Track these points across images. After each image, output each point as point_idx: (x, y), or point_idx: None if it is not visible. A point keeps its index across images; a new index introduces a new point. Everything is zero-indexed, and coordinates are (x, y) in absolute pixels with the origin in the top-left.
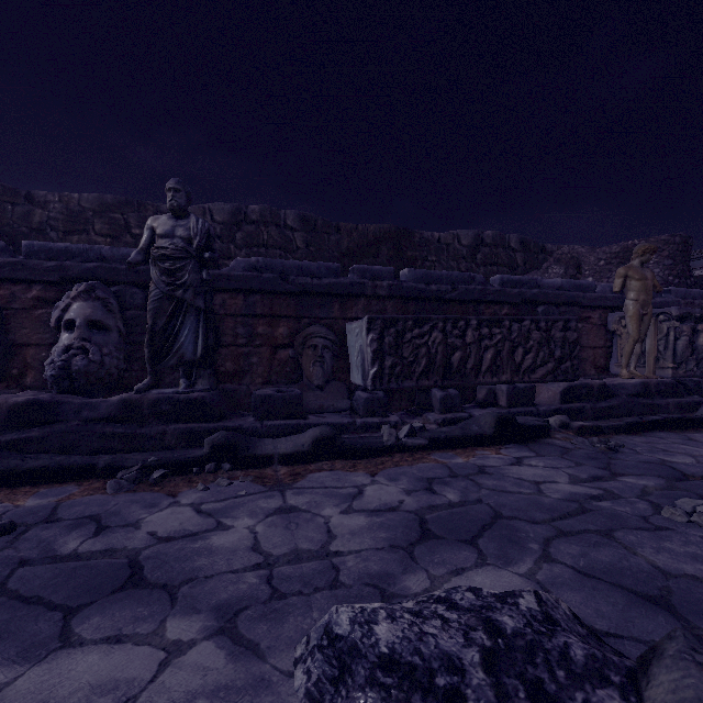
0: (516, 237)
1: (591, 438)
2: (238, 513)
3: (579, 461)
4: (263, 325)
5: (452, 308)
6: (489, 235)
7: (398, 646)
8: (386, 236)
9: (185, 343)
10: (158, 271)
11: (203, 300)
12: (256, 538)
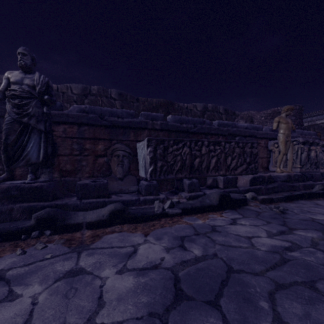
0: (222, 107)
1: (270, 205)
2: (34, 279)
3: (268, 220)
4: (89, 144)
5: (194, 136)
6: (210, 106)
7: None
8: (161, 104)
9: (30, 151)
10: (11, 105)
11: (44, 125)
12: (32, 312)
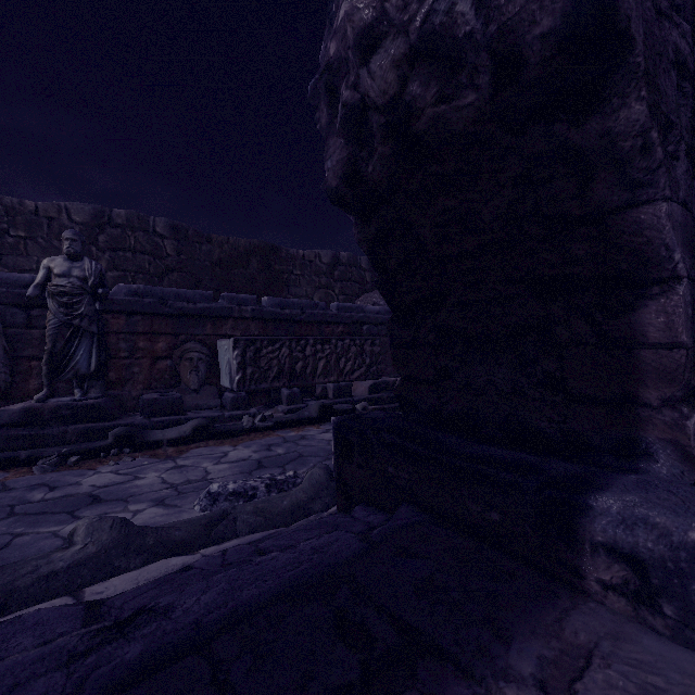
0: (366, 259)
1: None
2: (147, 471)
3: None
4: (144, 341)
5: (301, 327)
6: (344, 256)
7: (236, 488)
8: (256, 250)
9: (80, 360)
10: (56, 304)
11: (97, 326)
12: (163, 479)
